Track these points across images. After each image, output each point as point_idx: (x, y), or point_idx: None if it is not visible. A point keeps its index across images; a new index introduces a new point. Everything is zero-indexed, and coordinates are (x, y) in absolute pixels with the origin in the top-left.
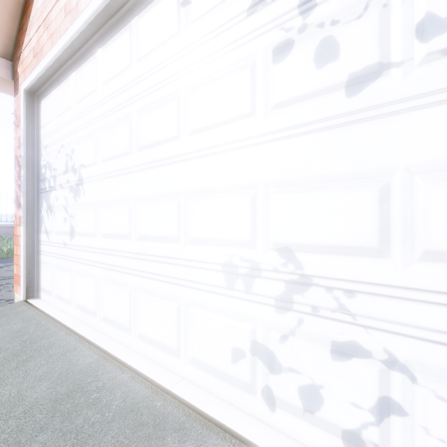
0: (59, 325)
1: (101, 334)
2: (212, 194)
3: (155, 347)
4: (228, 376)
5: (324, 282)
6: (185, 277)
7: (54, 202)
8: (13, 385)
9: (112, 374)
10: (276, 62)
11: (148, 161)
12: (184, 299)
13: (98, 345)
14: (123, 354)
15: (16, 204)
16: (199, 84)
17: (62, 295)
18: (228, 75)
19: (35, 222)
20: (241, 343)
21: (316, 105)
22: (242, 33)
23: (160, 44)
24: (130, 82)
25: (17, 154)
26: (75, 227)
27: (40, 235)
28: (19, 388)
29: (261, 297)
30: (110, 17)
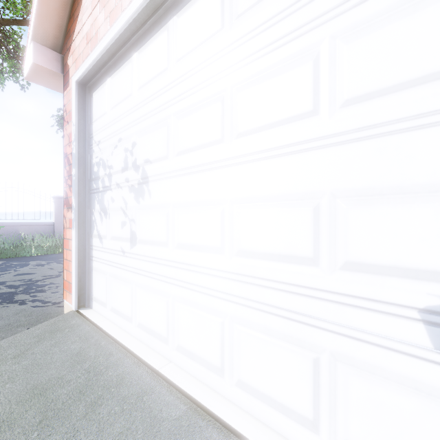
0: (122, 349)
1: (176, 368)
2: (395, 195)
3: (268, 405)
4: None
5: None
6: (330, 318)
7: (109, 204)
8: None
9: None
10: None
11: (255, 150)
12: (327, 350)
13: (180, 387)
14: (218, 406)
15: (66, 205)
16: (362, 27)
17: (119, 310)
18: None
19: (87, 225)
20: None
21: None
22: None
23: None
24: (223, 48)
25: (67, 151)
26: (136, 233)
27: (91, 239)
28: None
29: None
30: None
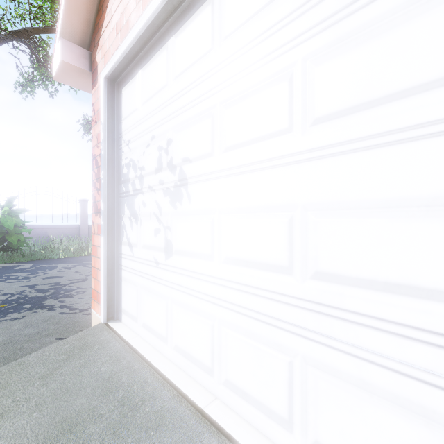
0: (158, 377)
1: (225, 408)
2: None
3: None
4: None
5: None
6: None
7: (141, 209)
8: None
9: None
10: None
11: (342, 140)
12: None
13: (233, 437)
14: None
15: (94, 210)
16: None
17: (152, 327)
18: None
19: (115, 231)
20: None
21: None
22: None
23: None
24: (291, 11)
25: (95, 153)
26: (173, 242)
27: (120, 246)
28: None
29: None
30: None
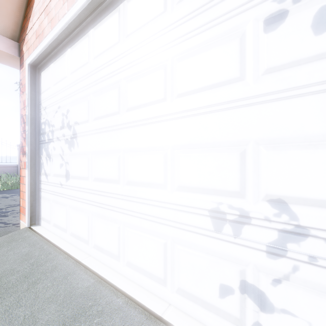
0: (58, 250)
1: (93, 259)
2: (199, 149)
3: (142, 274)
4: (216, 308)
5: (323, 234)
6: (171, 218)
7: (52, 151)
8: (26, 307)
9: (108, 298)
10: (268, 31)
11: (136, 120)
12: (170, 237)
13: (93, 269)
14: (115, 279)
15: (21, 152)
16: (185, 54)
17: (59, 224)
18: (215, 45)
19: (37, 166)
20: (229, 281)
21: (313, 68)
22: (230, 7)
23: (148, 22)
24: (119, 54)
25: (23, 113)
26: (69, 171)
27: (40, 176)
28: (31, 310)
29: (251, 242)
30: (101, 2)
